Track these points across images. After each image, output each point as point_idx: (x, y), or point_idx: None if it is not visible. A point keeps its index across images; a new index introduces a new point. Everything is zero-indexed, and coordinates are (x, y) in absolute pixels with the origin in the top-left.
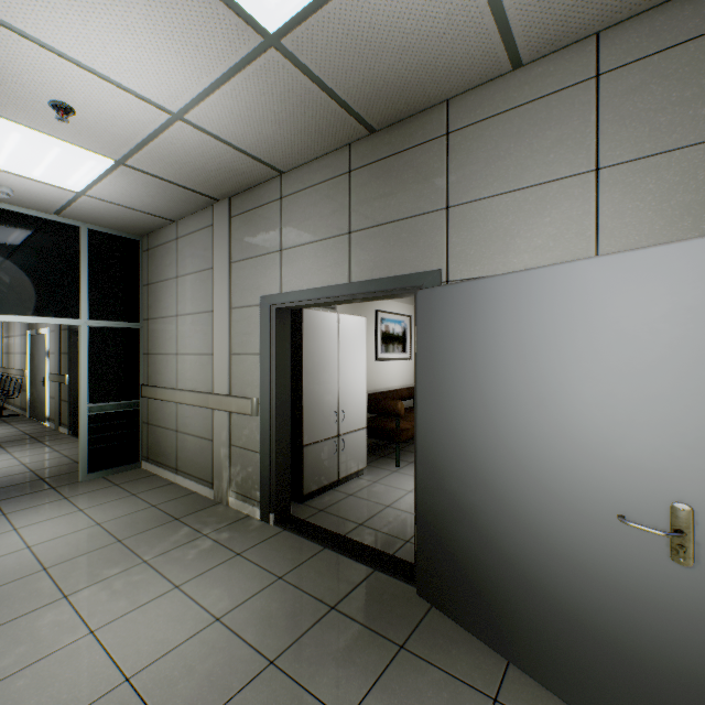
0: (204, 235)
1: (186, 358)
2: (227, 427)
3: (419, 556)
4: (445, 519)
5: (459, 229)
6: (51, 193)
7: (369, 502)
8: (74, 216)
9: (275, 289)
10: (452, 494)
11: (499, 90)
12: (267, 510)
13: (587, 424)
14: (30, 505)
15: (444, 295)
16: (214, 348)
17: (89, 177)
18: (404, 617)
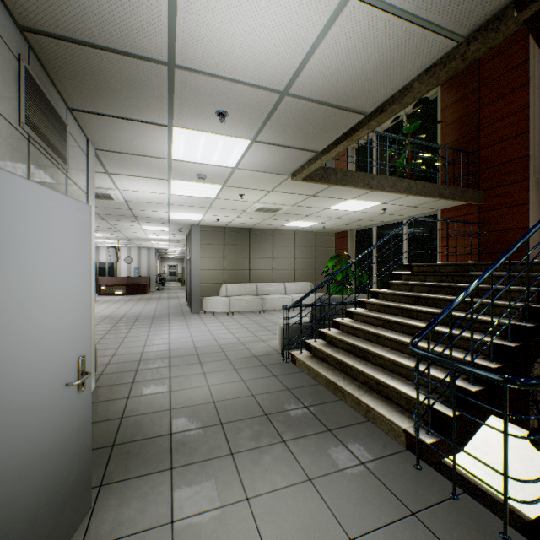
0: None
1: None
2: None
3: None
4: None
5: None
6: None
7: None
8: None
9: None
10: None
11: None
12: None
13: (45, 328)
14: None
15: None
16: None
17: None
18: None
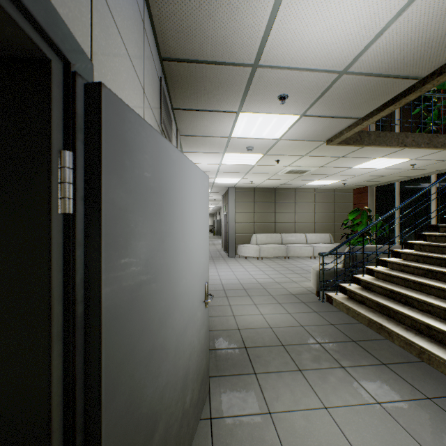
0: None
1: None
2: None
3: None
4: None
5: (102, 27)
6: None
7: None
8: None
9: None
10: (149, 410)
11: None
12: None
13: (196, 261)
14: None
15: (142, 131)
16: None
17: None
18: None
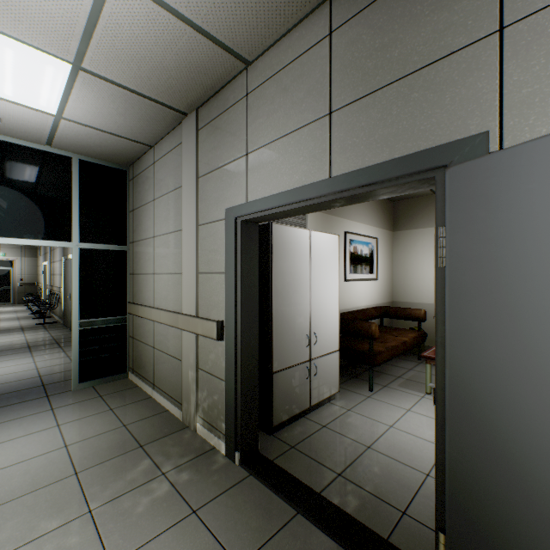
0: (175, 154)
1: (161, 278)
2: (194, 350)
3: None
4: None
5: (528, 57)
6: (32, 118)
7: (346, 439)
8: (64, 146)
9: (241, 199)
10: (533, 522)
11: None
12: (232, 447)
13: None
14: (19, 415)
15: (512, 164)
16: (183, 267)
17: (57, 93)
18: None
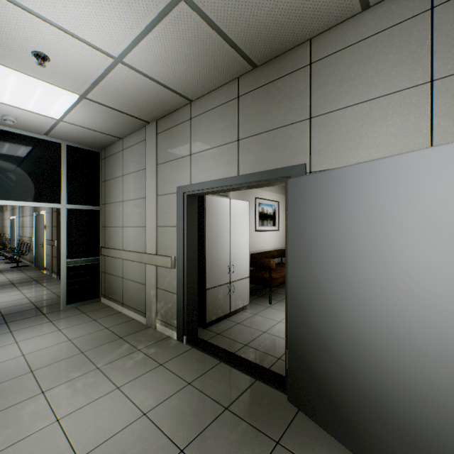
0: (140, 146)
1: (129, 229)
2: (155, 276)
3: (289, 373)
4: (309, 347)
5: (319, 133)
6: (40, 120)
7: (251, 329)
8: (57, 136)
9: (187, 181)
10: (314, 329)
11: (350, 28)
12: (181, 333)
13: (430, 280)
14: (28, 325)
15: (308, 182)
16: (146, 222)
17: (64, 108)
18: (279, 418)
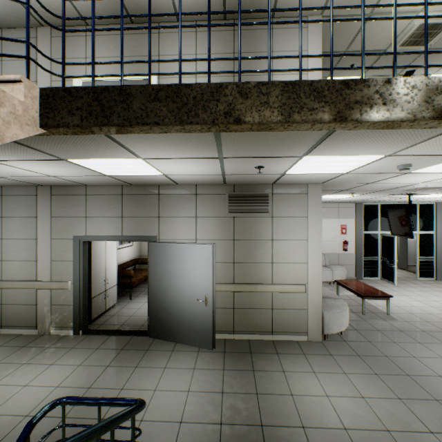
0: (29, 199)
1: (12, 263)
2: (49, 297)
3: (150, 325)
4: (159, 311)
5: (163, 224)
6: None
7: (123, 316)
8: None
9: (83, 233)
10: (161, 303)
11: (174, 188)
12: (78, 329)
13: (192, 280)
14: None
15: (158, 246)
16: (38, 258)
17: None
18: (147, 344)
